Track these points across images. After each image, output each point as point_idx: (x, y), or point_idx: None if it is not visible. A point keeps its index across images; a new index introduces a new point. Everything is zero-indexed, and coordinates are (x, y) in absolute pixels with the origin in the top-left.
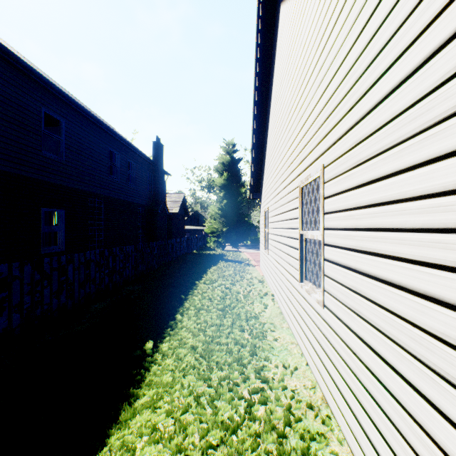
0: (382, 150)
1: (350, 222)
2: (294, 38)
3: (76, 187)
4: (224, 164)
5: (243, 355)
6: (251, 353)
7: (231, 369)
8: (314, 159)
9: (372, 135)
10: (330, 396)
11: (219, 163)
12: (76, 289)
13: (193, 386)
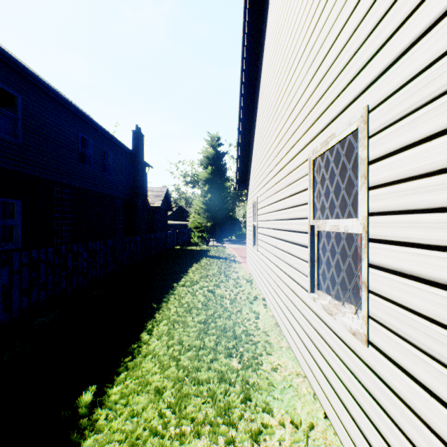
0: None
1: None
2: None
3: (37, 174)
4: (209, 158)
5: (231, 402)
6: (242, 398)
7: (214, 435)
8: (342, 107)
9: None
10: None
11: (204, 157)
12: (16, 298)
13: None
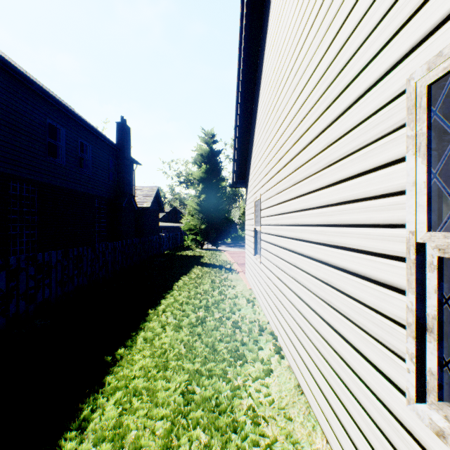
0: None
1: None
2: None
3: None
4: (203, 156)
5: None
6: None
7: None
8: None
9: None
10: None
11: (198, 154)
12: None
13: None
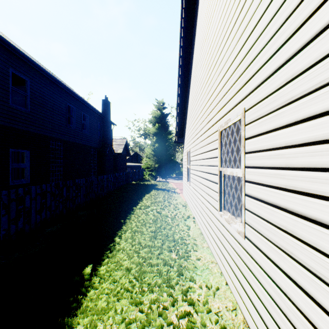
0: (328, 81)
1: (278, 161)
2: (213, 7)
3: (40, 132)
4: (156, 118)
5: (171, 276)
6: (178, 274)
7: (161, 291)
8: (234, 105)
9: (311, 67)
10: (252, 322)
11: (153, 117)
12: (33, 216)
13: (126, 311)
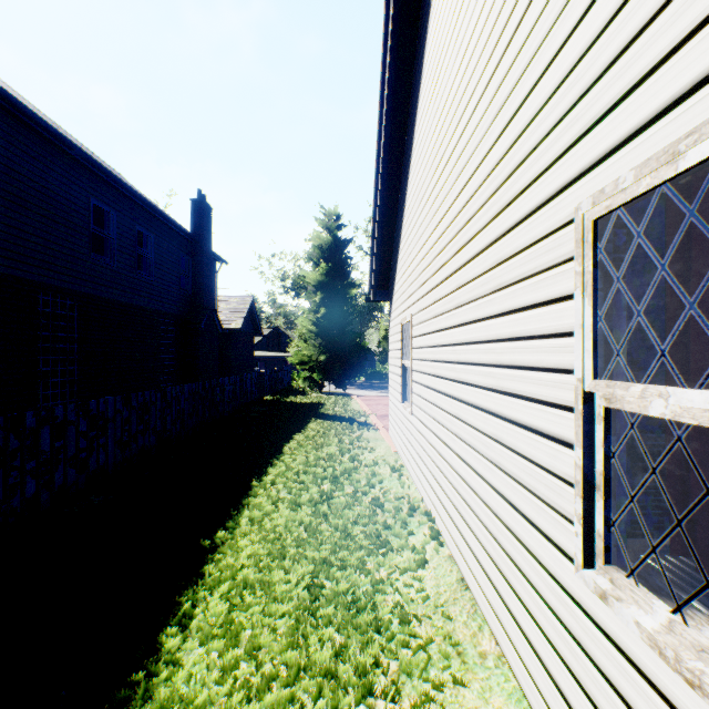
0: None
1: None
2: None
3: (4, 270)
4: (322, 249)
5: None
6: None
7: None
8: None
9: None
10: None
11: (314, 246)
12: None
13: None
